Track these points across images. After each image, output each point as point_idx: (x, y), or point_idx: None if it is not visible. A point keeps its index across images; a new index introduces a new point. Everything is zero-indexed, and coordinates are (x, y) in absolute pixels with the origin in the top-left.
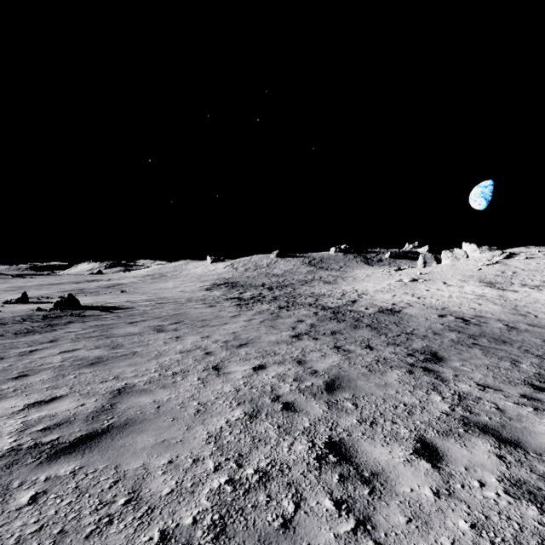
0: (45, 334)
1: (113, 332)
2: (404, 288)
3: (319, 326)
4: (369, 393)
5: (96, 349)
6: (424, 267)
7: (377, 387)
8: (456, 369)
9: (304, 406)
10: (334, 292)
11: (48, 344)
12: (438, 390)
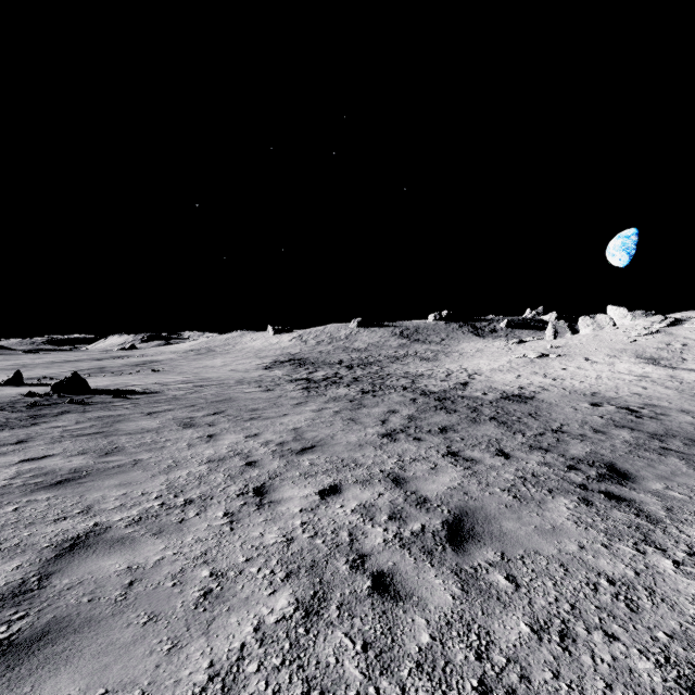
0: (18, 430)
1: (119, 427)
2: (530, 366)
3: (421, 419)
4: (530, 550)
5: (79, 456)
6: (555, 339)
7: (541, 536)
8: (662, 495)
9: (413, 583)
10: (435, 372)
11: (12, 447)
12: (656, 543)
